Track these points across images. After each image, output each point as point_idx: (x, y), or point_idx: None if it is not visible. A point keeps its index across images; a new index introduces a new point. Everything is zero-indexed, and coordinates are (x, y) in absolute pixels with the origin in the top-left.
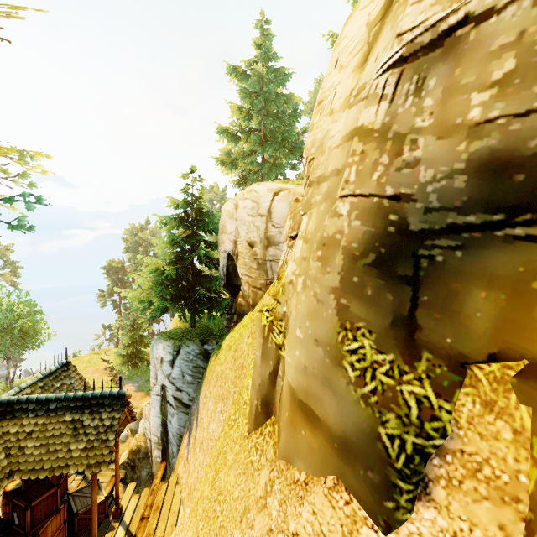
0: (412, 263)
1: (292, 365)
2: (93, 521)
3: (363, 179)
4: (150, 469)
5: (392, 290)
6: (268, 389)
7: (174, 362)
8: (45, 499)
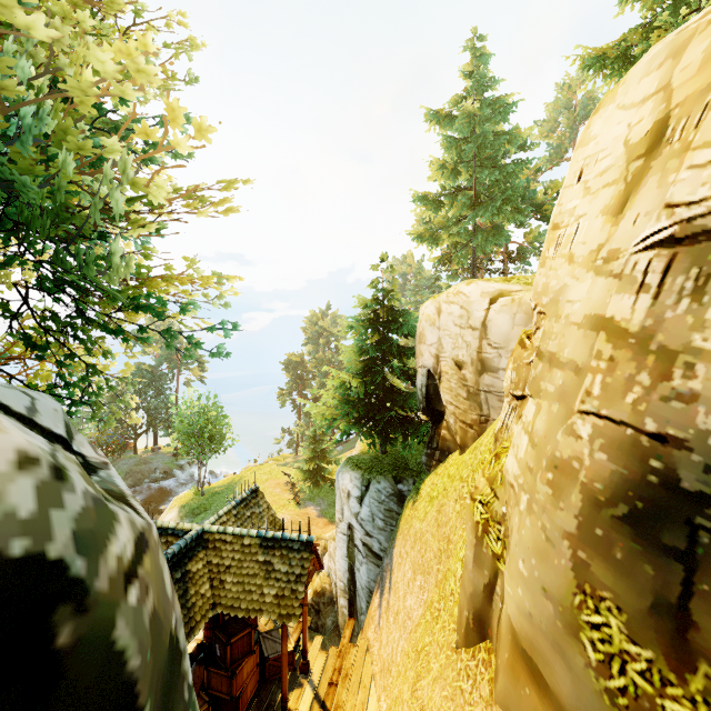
0: (685, 532)
1: (513, 599)
2: (284, 674)
3: (612, 398)
4: (335, 618)
5: (652, 562)
6: (482, 604)
7: (363, 500)
8: (242, 638)
